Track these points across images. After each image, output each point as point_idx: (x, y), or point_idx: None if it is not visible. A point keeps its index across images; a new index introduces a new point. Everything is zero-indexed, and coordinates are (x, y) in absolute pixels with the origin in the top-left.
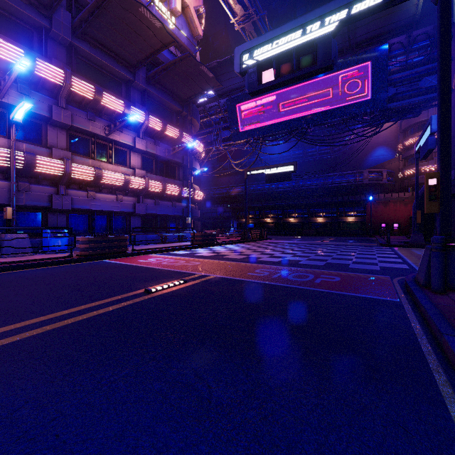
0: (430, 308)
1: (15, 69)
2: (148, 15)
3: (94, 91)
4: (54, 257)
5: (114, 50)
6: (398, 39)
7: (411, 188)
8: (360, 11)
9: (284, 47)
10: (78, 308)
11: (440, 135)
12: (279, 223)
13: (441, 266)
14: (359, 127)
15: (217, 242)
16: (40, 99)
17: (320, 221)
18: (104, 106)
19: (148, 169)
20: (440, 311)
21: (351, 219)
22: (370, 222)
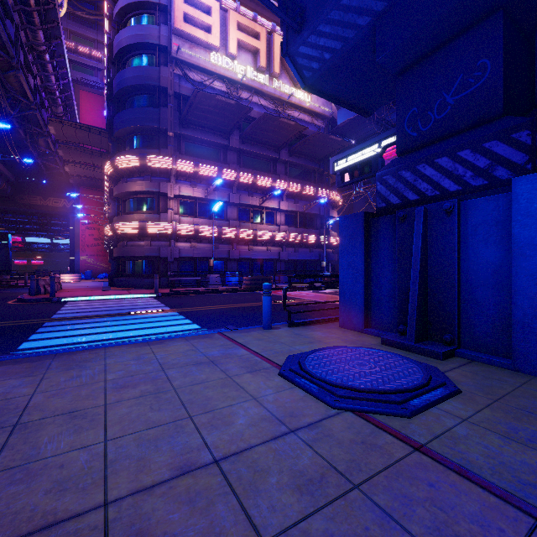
0: None
1: (215, 183)
2: (286, 121)
3: (253, 177)
4: (233, 288)
5: (265, 143)
6: None
7: None
8: (393, 142)
9: (355, 160)
10: (248, 304)
11: None
12: None
13: None
14: None
15: None
16: (224, 192)
17: None
18: (259, 185)
19: (290, 223)
20: None
21: None
22: None
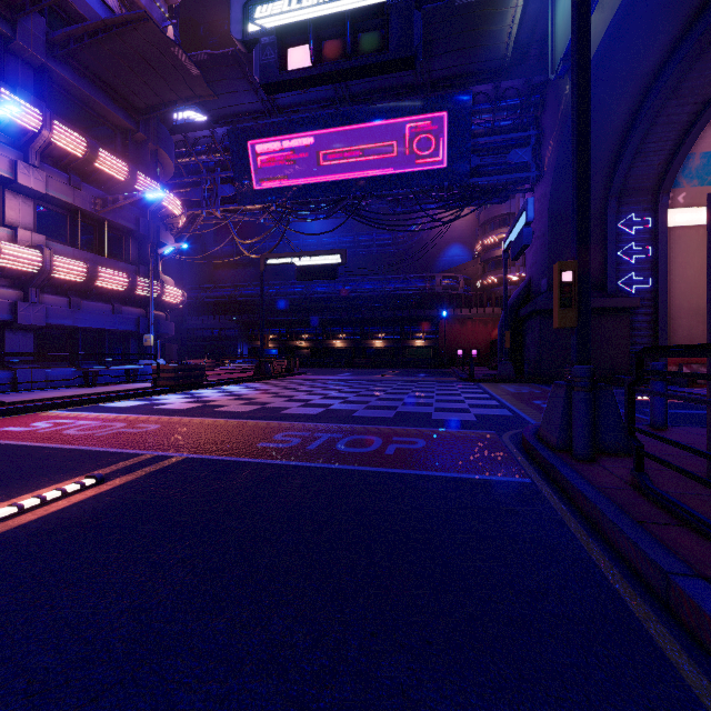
0: (600, 501)
1: None
2: None
3: None
4: None
5: None
6: (484, 88)
7: (492, 303)
8: None
9: (329, 8)
10: None
11: (577, 201)
12: (319, 348)
13: (588, 415)
14: (434, 207)
15: (207, 380)
16: None
17: (379, 346)
18: None
19: (53, 234)
20: (617, 505)
21: (420, 343)
22: (443, 347)
